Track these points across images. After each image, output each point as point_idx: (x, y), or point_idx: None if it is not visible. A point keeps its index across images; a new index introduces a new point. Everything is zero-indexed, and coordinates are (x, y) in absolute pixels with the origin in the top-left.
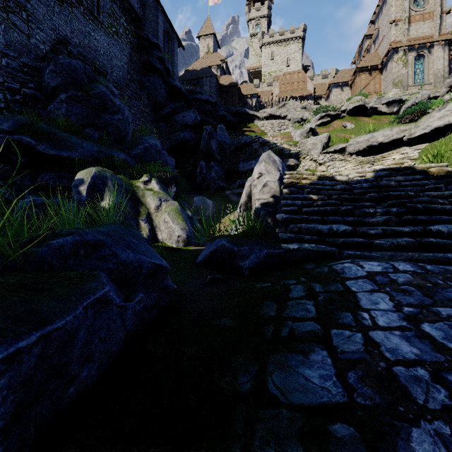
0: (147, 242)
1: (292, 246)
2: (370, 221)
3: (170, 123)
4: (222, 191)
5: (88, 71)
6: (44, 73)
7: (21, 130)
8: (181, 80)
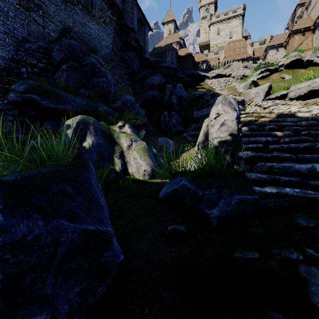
0: (119, 175)
1: (268, 191)
2: None
3: (142, 85)
4: (181, 133)
5: (83, 48)
6: (53, 52)
7: (31, 90)
8: (150, 55)
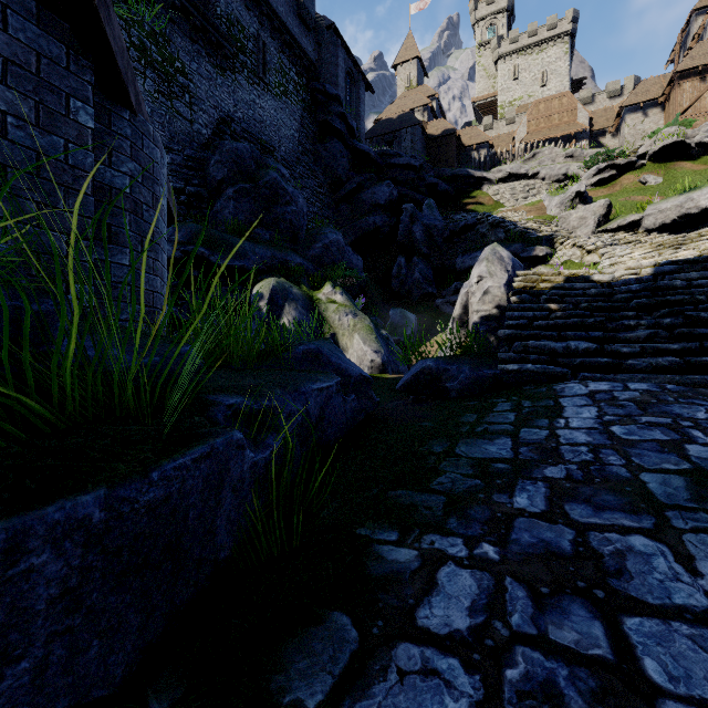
0: None
1: (510, 367)
2: (626, 336)
3: (354, 204)
4: (431, 299)
5: (256, 154)
6: (209, 165)
7: (194, 239)
8: (368, 137)
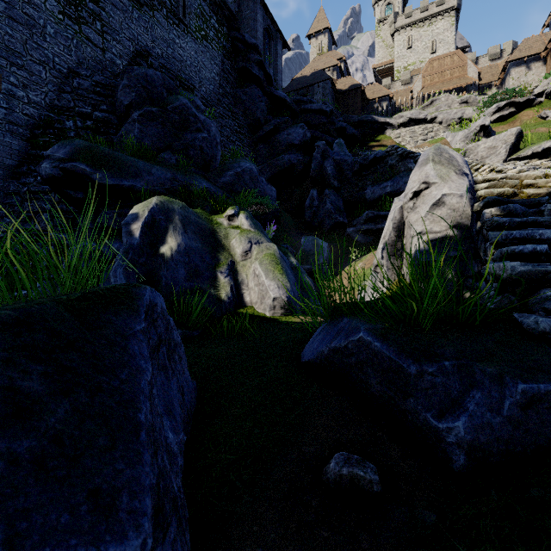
0: (226, 307)
1: None
2: None
3: (272, 144)
4: (341, 228)
5: (168, 82)
6: (118, 91)
7: (77, 156)
8: (286, 92)
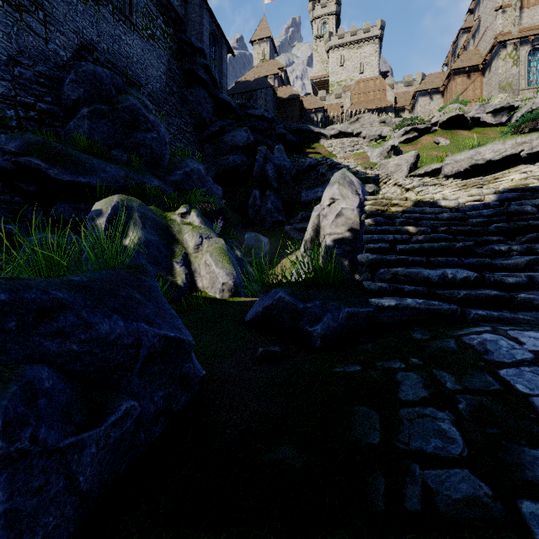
0: (182, 291)
1: (386, 302)
2: (504, 263)
3: (217, 144)
4: (281, 226)
5: (117, 81)
6: (64, 84)
7: (30, 150)
8: (230, 93)
